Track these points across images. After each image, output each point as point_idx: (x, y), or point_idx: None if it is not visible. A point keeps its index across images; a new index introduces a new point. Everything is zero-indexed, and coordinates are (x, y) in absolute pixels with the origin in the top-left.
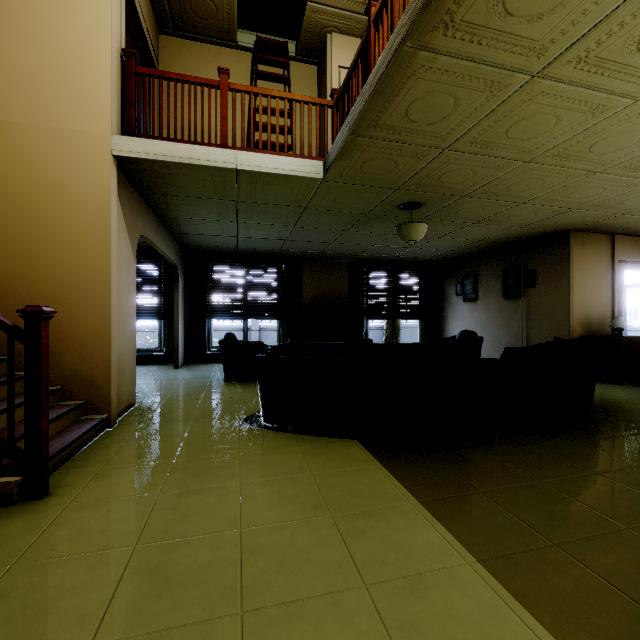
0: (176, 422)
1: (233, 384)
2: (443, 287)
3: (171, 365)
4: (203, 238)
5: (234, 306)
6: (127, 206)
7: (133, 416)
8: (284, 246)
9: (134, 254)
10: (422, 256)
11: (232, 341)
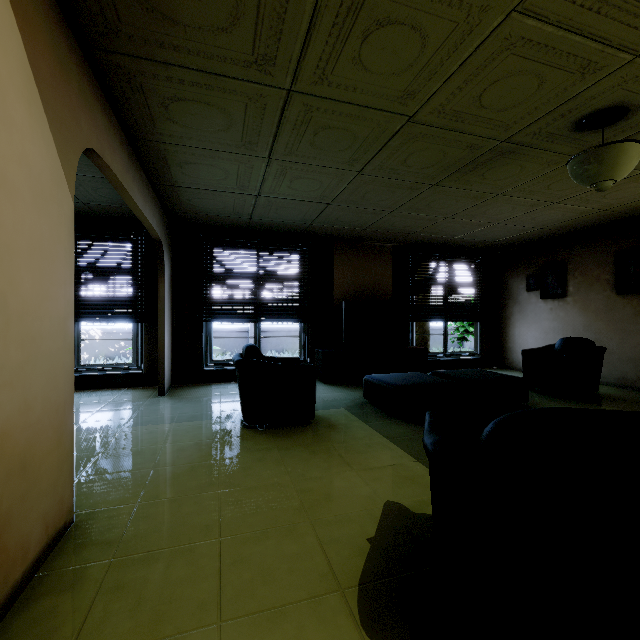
0: (174, 636)
1: (262, 435)
2: (504, 281)
3: (152, 388)
4: (203, 198)
5: (242, 304)
6: (43, 45)
7: (52, 593)
8: (319, 217)
9: (68, 178)
10: (492, 238)
11: (259, 361)
